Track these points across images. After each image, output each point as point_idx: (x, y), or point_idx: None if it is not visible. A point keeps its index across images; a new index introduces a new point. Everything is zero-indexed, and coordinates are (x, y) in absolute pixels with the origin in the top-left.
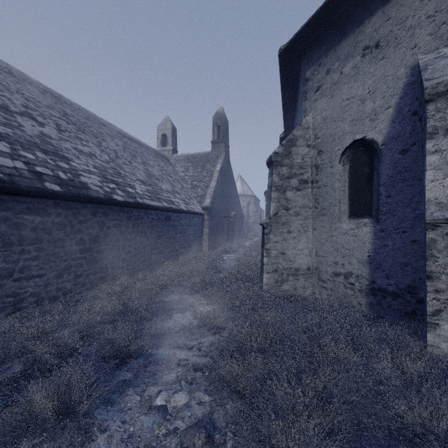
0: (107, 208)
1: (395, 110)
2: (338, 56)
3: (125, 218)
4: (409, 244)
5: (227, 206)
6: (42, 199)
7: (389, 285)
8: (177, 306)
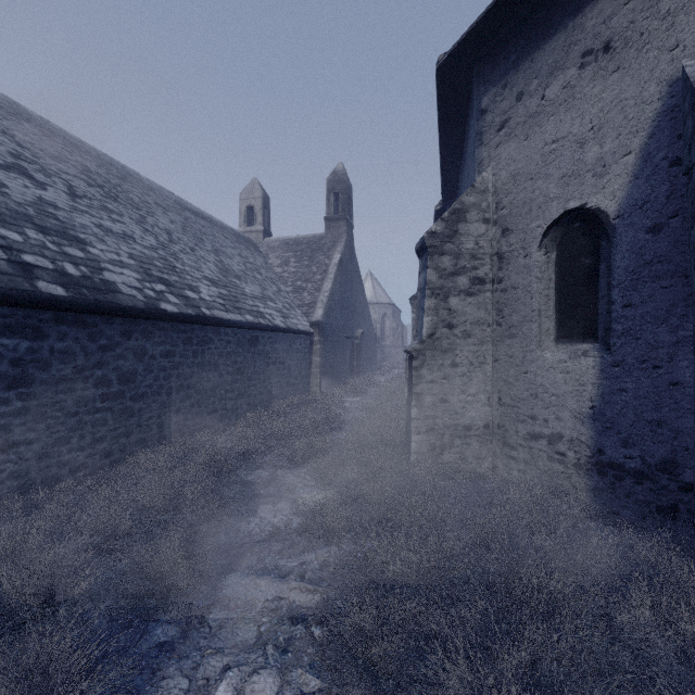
0: (150, 325)
1: (640, 158)
2: (537, 69)
3: (181, 340)
4: (666, 389)
5: (350, 321)
6: (32, 310)
7: (629, 459)
8: (266, 490)
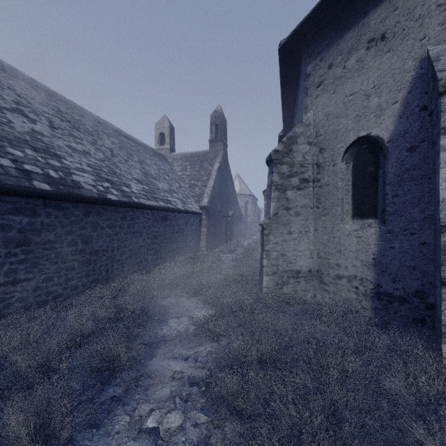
0: (101, 208)
1: (403, 105)
2: (341, 50)
3: (120, 218)
4: (418, 247)
5: (225, 206)
6: (30, 199)
7: (396, 290)
8: (173, 310)
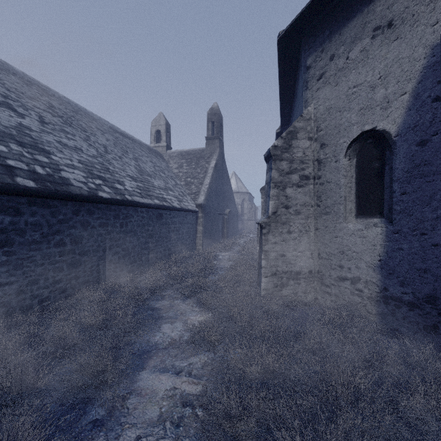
0: (91, 206)
1: (412, 97)
2: (344, 39)
3: (112, 216)
4: (430, 248)
5: (221, 203)
6: (13, 197)
7: (404, 294)
8: (167, 314)
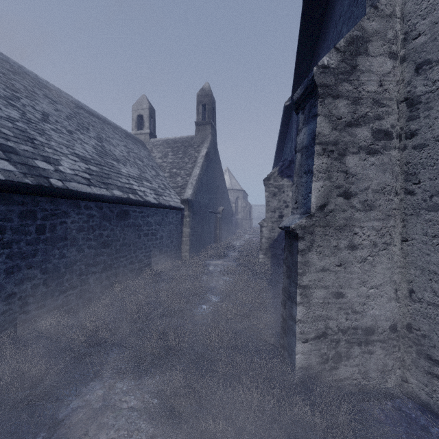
0: None
1: None
2: None
3: (17, 214)
4: None
5: (214, 200)
6: None
7: None
8: None
